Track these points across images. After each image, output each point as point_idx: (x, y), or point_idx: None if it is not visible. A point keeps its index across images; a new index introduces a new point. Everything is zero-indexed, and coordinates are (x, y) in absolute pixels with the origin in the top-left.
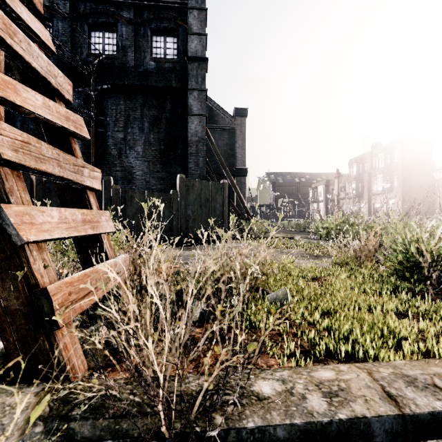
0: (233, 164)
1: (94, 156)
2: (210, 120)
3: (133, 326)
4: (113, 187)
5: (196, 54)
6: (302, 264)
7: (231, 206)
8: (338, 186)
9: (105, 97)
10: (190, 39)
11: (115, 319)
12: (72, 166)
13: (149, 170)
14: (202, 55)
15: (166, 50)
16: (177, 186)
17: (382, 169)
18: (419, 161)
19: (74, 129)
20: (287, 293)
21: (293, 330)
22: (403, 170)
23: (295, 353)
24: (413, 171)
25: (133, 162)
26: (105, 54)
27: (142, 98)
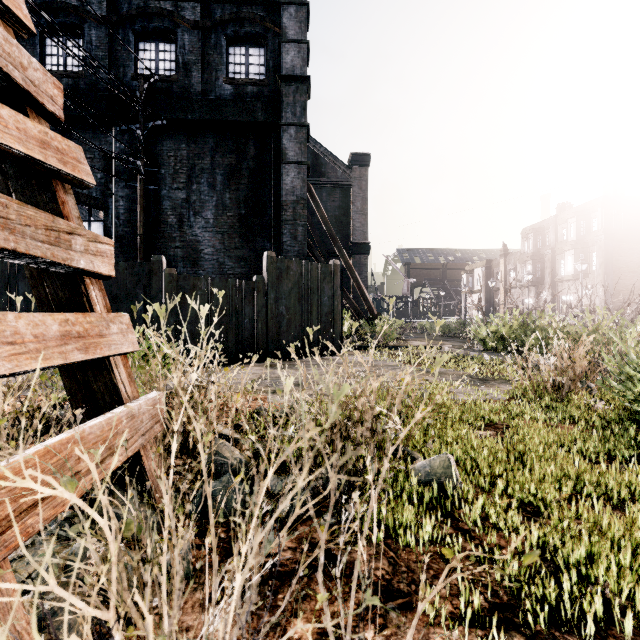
0: (349, 236)
1: (143, 226)
2: (314, 172)
3: (116, 603)
4: (166, 271)
5: (293, 72)
6: (462, 394)
7: (346, 300)
8: (504, 269)
9: (159, 139)
10: (285, 49)
11: (58, 604)
12: (42, 231)
13: (223, 247)
14: (301, 73)
15: (248, 66)
16: (264, 270)
17: (573, 243)
18: (631, 231)
19: (59, 164)
20: (451, 463)
21: (467, 545)
22: (606, 243)
23: (481, 611)
24: (621, 245)
25: (200, 235)
26: (159, 76)
27: (213, 139)
